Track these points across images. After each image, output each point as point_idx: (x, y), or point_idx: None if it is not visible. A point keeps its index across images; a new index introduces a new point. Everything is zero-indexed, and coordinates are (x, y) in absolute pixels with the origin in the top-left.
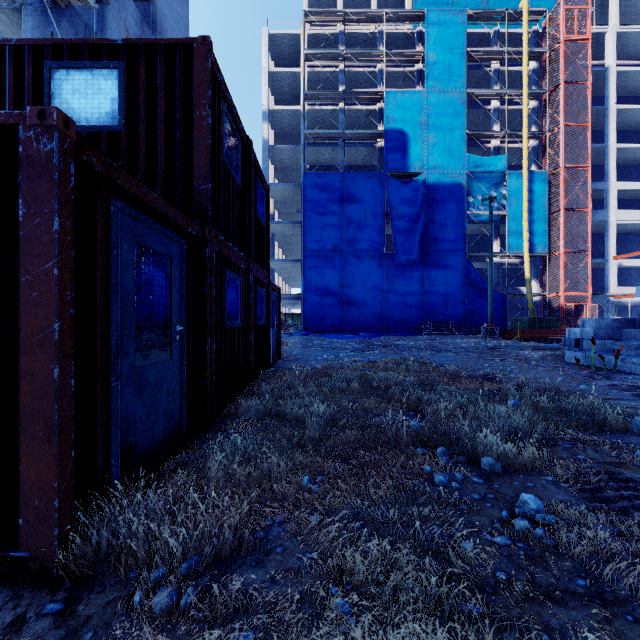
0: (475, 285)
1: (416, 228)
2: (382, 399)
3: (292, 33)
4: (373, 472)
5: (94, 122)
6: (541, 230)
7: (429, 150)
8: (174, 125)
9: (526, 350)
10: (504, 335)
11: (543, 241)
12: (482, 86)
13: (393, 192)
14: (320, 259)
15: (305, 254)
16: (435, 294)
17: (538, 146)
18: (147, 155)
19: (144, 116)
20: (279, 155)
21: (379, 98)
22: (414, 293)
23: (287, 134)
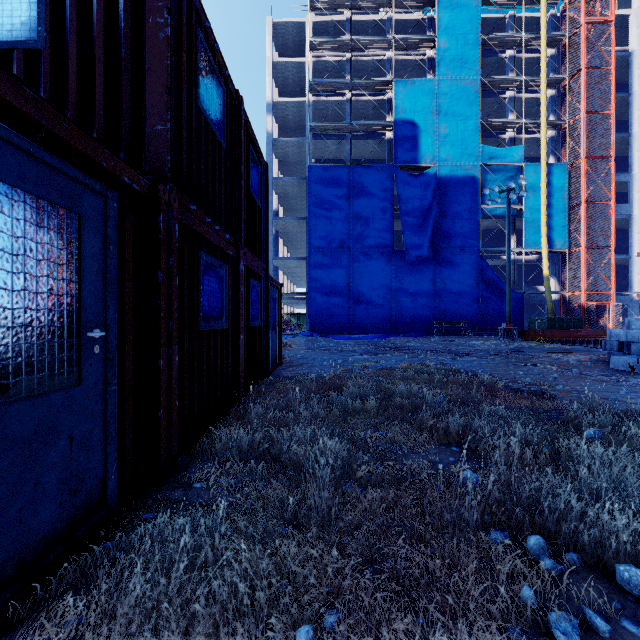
0: (490, 283)
1: (427, 223)
2: (410, 425)
3: (297, 21)
4: (432, 610)
5: (4, 37)
6: (560, 225)
7: (441, 141)
8: (118, 40)
9: (554, 353)
10: (523, 336)
11: (562, 236)
12: (496, 74)
13: (403, 186)
14: (326, 256)
15: (310, 251)
16: (447, 293)
17: (556, 136)
18: (79, 83)
19: (75, 26)
20: (283, 149)
21: (388, 88)
22: (425, 292)
23: (292, 128)
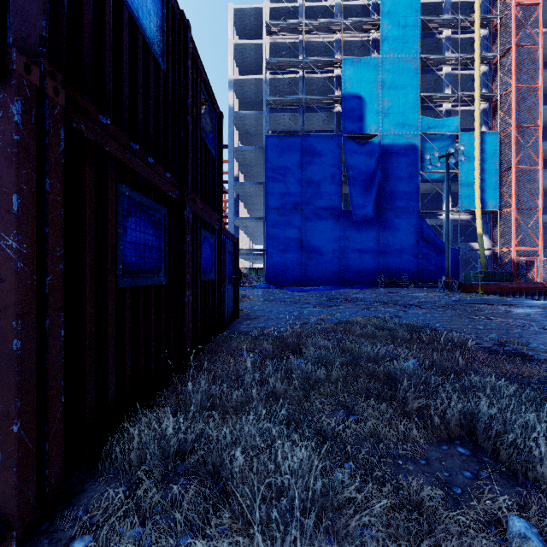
0: (428, 240)
1: (372, 187)
2: (389, 405)
3: (255, 7)
4: None
5: None
6: (492, 188)
7: (384, 113)
8: None
9: (498, 305)
10: (460, 288)
11: (494, 198)
12: (433, 54)
13: (350, 153)
14: (281, 216)
15: (267, 212)
16: (390, 249)
17: (488, 108)
18: None
19: None
20: (243, 121)
21: (336, 66)
22: (370, 248)
23: (251, 103)
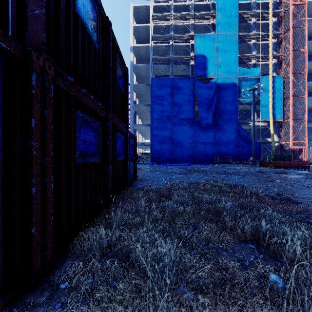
0: (243, 137)
1: (211, 107)
2: (216, 224)
3: (145, 5)
4: None
5: None
6: (279, 107)
7: (218, 65)
8: None
9: (281, 174)
10: (261, 164)
11: (280, 113)
12: (246, 32)
13: (199, 88)
14: (160, 124)
15: (152, 121)
16: (221, 142)
17: (277, 63)
18: None
19: None
20: (139, 70)
21: (191, 38)
22: (210, 141)
23: (143, 59)
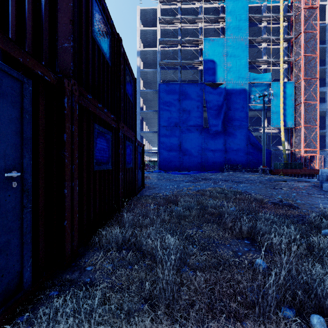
0: (253, 145)
1: (220, 113)
2: (218, 225)
3: (152, 8)
4: None
5: None
6: (290, 114)
7: (228, 70)
8: None
9: (290, 182)
10: (271, 172)
11: (291, 120)
12: (256, 36)
13: (208, 94)
14: (168, 131)
15: (159, 128)
16: (231, 150)
17: (288, 68)
18: (17, 18)
19: None
20: (145, 75)
21: (200, 43)
22: (219, 149)
23: (150, 64)
